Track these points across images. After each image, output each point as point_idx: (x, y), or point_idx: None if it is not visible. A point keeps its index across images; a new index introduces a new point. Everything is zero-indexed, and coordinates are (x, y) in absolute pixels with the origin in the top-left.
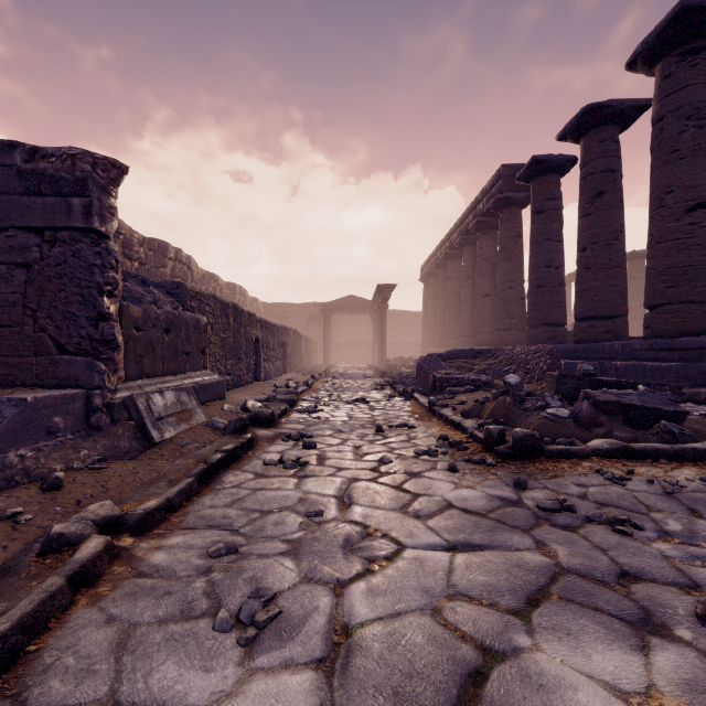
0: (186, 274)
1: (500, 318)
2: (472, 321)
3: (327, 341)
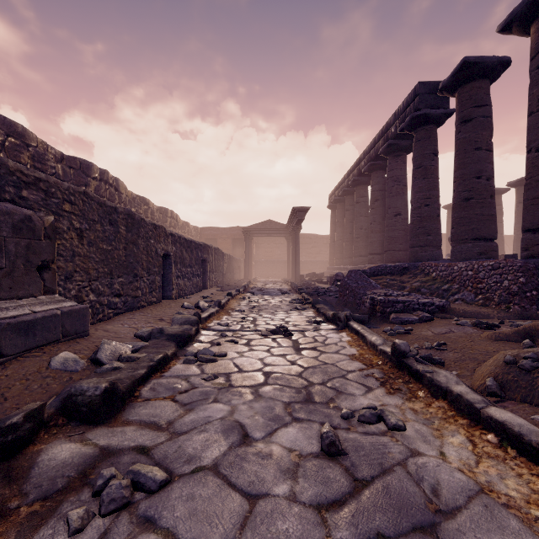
0: (113, 194)
1: (415, 234)
2: (380, 240)
3: (248, 259)
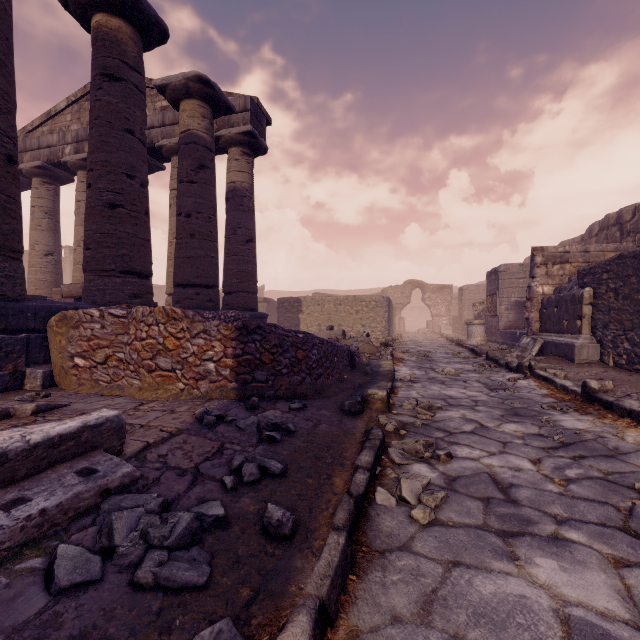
0: None
1: None
2: None
3: None
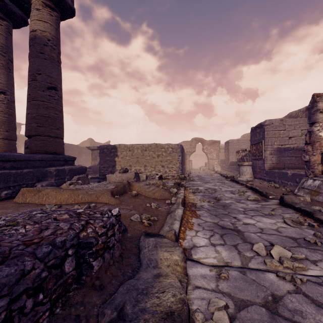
0: None
1: None
2: None
3: None
